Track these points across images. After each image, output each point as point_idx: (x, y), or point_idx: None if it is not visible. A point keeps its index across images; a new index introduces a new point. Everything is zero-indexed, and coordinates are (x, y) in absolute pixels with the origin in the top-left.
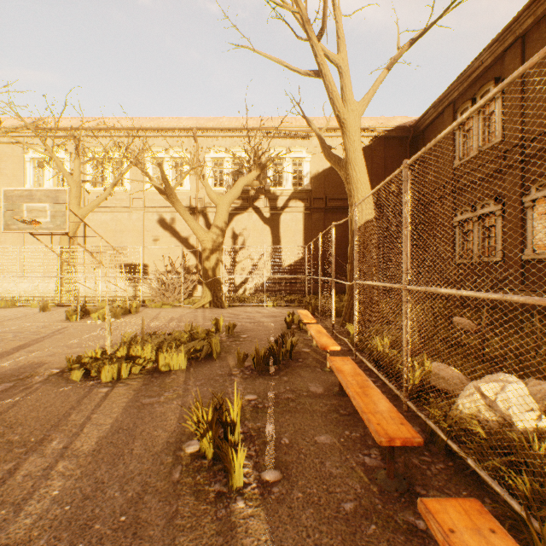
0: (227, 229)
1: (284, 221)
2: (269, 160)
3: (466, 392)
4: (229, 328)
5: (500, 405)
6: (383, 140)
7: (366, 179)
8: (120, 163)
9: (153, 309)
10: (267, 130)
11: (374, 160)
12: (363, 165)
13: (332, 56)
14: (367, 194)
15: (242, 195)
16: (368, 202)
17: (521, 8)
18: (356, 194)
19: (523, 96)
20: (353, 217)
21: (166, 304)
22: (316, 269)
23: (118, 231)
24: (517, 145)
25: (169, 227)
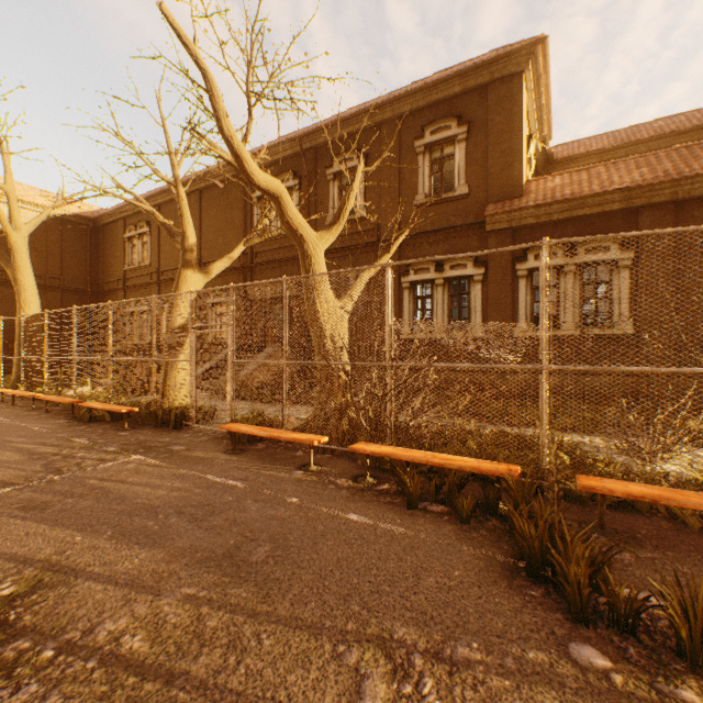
0: None
1: None
2: None
3: (70, 391)
4: None
5: (80, 392)
6: (61, 221)
7: (34, 284)
8: None
9: None
10: None
11: (50, 239)
12: (31, 273)
13: (1, 185)
14: (35, 295)
15: None
16: (36, 301)
17: (155, 193)
18: (25, 294)
19: (160, 243)
20: (22, 311)
21: None
22: None
23: None
24: (157, 272)
25: None
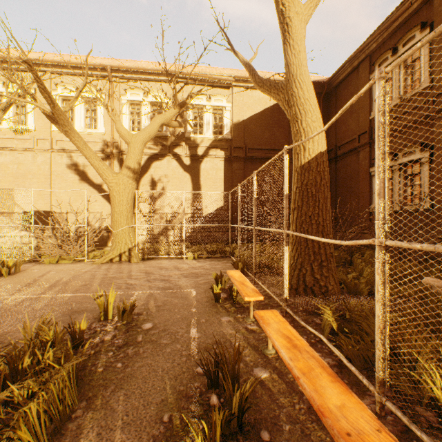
0: (145, 175)
1: (204, 169)
2: (189, 97)
3: None
4: (124, 311)
5: None
6: None
7: (316, 100)
8: (6, 88)
9: (45, 265)
10: (187, 76)
11: None
12: (310, 83)
13: None
14: (318, 118)
15: (161, 141)
16: (320, 129)
17: None
18: (304, 117)
19: None
20: (301, 149)
21: (65, 259)
22: (236, 217)
23: (19, 175)
24: None
25: (80, 172)
